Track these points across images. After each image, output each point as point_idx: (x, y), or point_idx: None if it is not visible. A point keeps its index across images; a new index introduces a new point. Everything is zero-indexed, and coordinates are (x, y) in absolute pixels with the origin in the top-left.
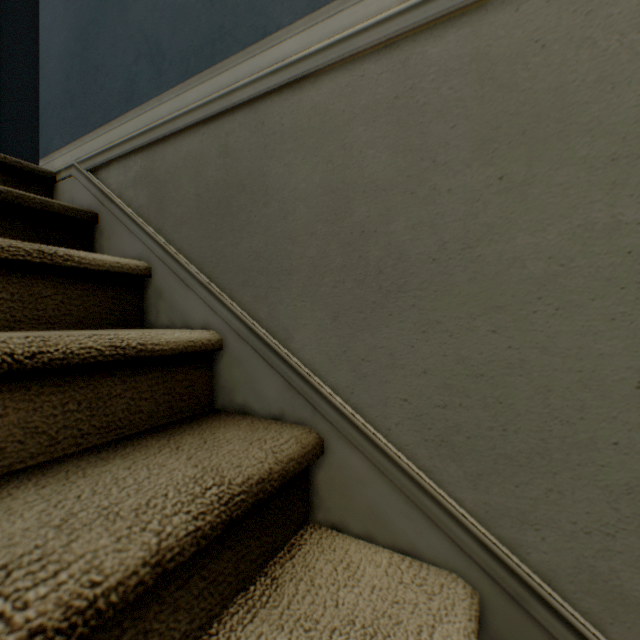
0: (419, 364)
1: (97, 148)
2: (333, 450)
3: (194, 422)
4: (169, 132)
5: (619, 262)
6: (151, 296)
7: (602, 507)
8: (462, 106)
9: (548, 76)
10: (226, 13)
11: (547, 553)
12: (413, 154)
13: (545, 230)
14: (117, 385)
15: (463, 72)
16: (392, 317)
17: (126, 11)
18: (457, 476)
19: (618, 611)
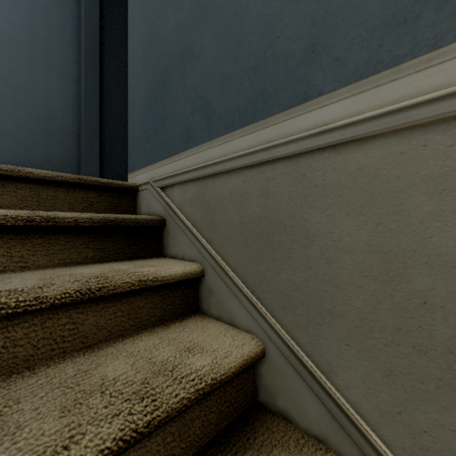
0: None
1: (164, 172)
2: None
3: (247, 429)
4: (218, 171)
5: None
6: (203, 290)
7: None
8: None
9: None
10: (267, 79)
11: None
12: None
13: None
14: (195, 409)
15: None
16: None
17: (184, 77)
18: None
19: None
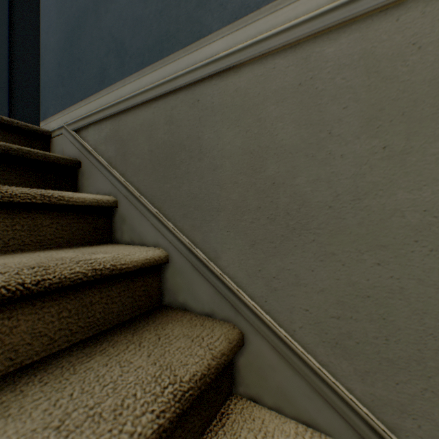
0: (318, 284)
1: (79, 115)
2: (251, 342)
3: (149, 318)
4: (130, 106)
5: None
6: (117, 221)
7: None
8: (352, 92)
9: (423, 70)
10: (171, 21)
11: (422, 438)
12: (313, 127)
13: (421, 189)
14: (96, 295)
15: (353, 66)
16: (296, 247)
17: (100, 20)
18: (348, 371)
19: None
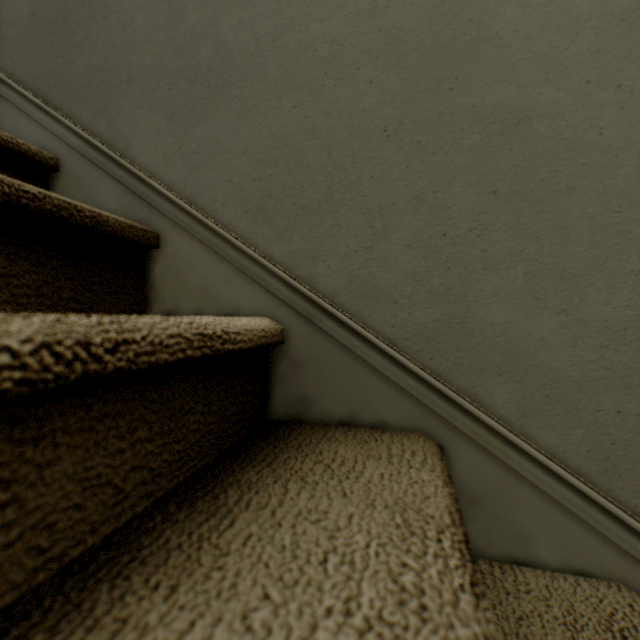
0: (241, 147)
1: None
2: (169, 243)
3: None
4: None
5: (375, 39)
6: None
7: (365, 229)
8: None
9: None
10: None
11: (331, 277)
12: None
13: (330, 19)
14: None
15: None
16: (219, 109)
17: None
18: (269, 236)
19: (374, 304)
